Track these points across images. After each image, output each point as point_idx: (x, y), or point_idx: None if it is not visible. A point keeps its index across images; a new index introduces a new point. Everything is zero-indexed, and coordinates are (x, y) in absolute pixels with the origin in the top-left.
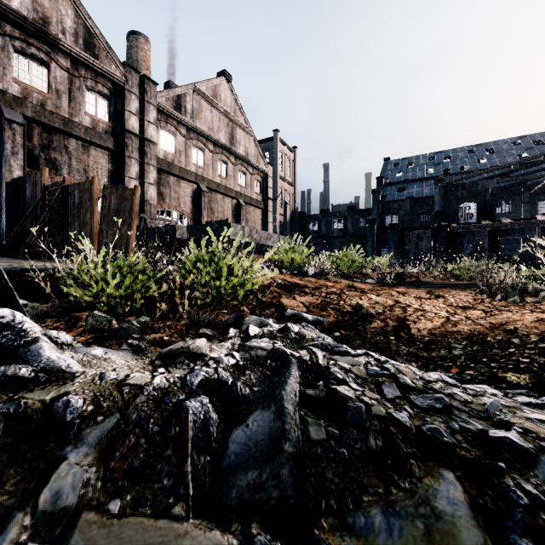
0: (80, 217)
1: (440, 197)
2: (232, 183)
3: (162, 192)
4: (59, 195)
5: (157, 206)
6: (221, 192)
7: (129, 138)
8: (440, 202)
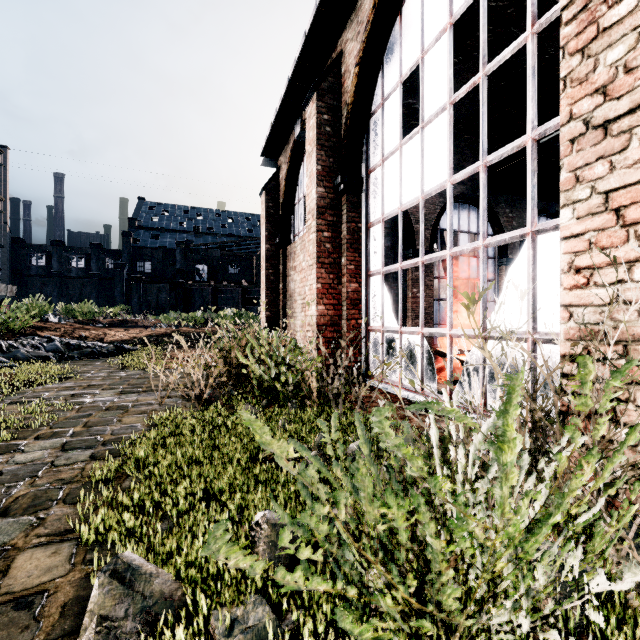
0: None
1: (181, 257)
2: None
3: None
4: None
5: None
6: None
7: None
8: (181, 261)
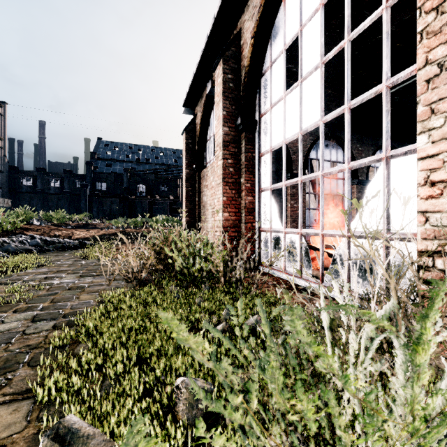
0: None
1: (127, 179)
2: None
3: None
4: None
5: None
6: None
7: None
8: (127, 182)
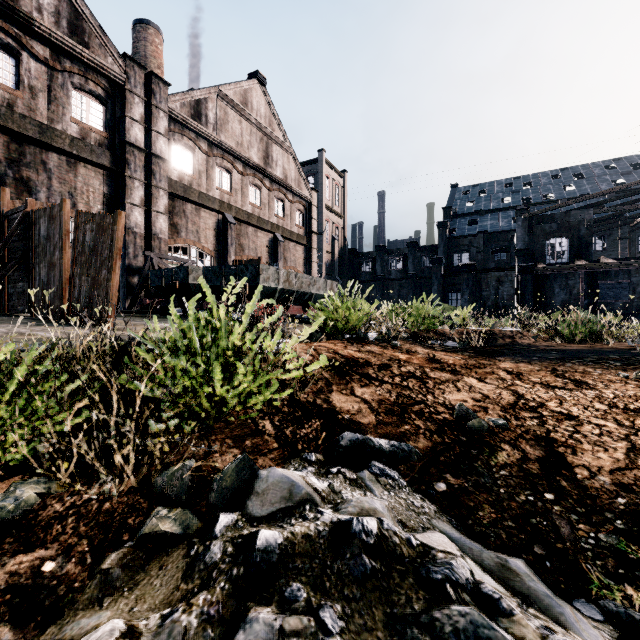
0: (46, 256)
1: (524, 232)
2: (267, 213)
3: (176, 223)
4: (18, 225)
5: (170, 241)
6: (253, 223)
7: (131, 153)
8: (524, 237)
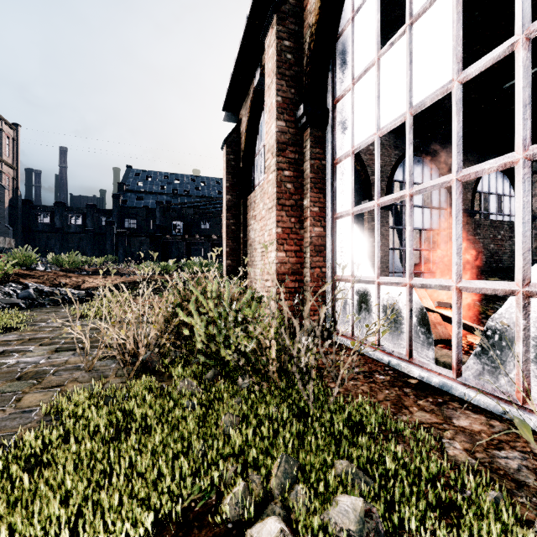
0: None
1: (160, 215)
2: None
3: None
4: None
5: None
6: None
7: None
8: (160, 218)
